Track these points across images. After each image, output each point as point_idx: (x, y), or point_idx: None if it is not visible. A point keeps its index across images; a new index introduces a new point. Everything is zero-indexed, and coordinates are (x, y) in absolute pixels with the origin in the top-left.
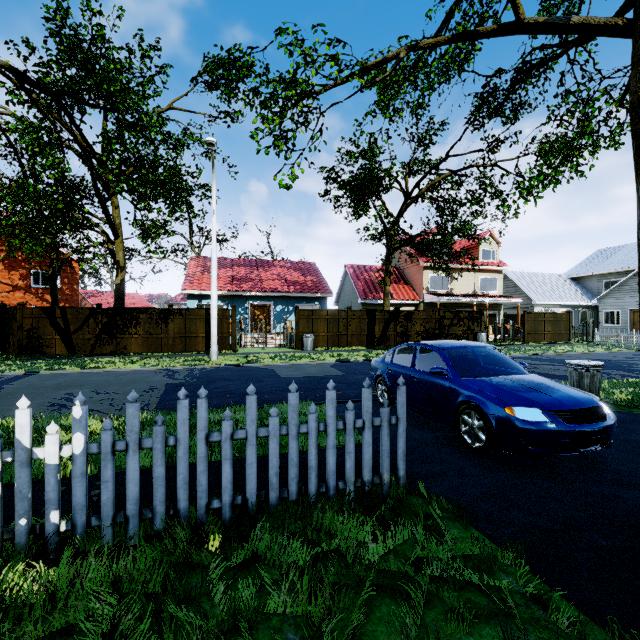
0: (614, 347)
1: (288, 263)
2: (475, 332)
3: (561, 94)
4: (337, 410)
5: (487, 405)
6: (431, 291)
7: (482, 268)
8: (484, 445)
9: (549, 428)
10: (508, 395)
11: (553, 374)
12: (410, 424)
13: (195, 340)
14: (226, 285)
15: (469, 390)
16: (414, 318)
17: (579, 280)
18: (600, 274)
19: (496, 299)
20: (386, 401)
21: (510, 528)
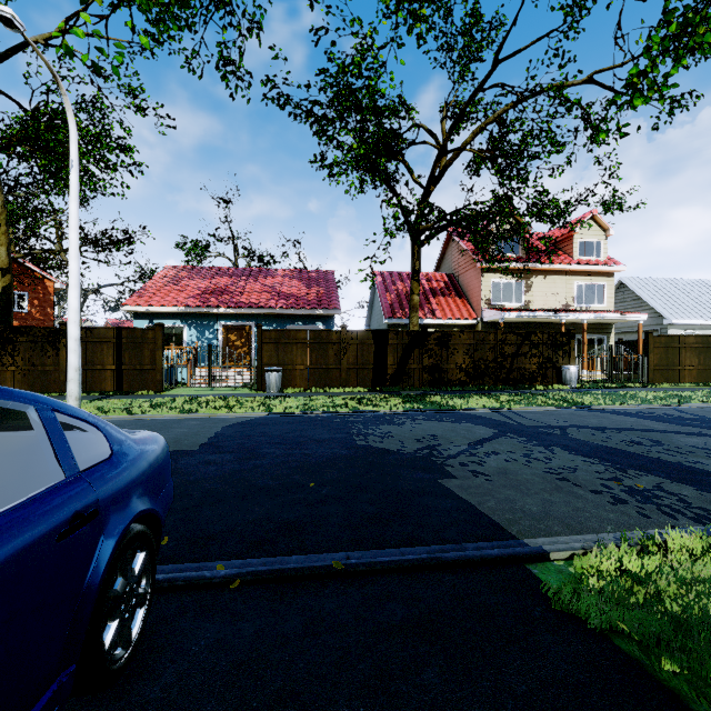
0: None
1: (294, 272)
2: (559, 366)
3: None
4: None
5: None
6: (495, 305)
7: (578, 269)
8: None
9: None
10: None
11: (702, 469)
12: None
13: (101, 375)
14: (187, 299)
15: None
16: (453, 343)
17: None
18: None
19: (600, 315)
20: None
21: None
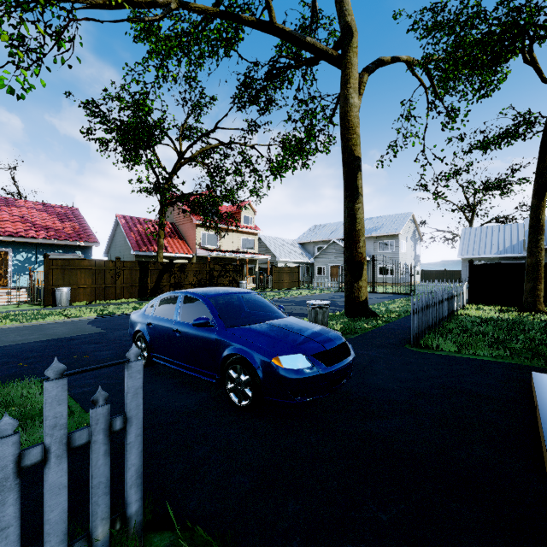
0: (323, 290)
1: (39, 205)
2: (238, 282)
3: (297, 101)
4: (74, 385)
5: (254, 357)
6: (203, 246)
7: (243, 230)
8: (251, 403)
9: (312, 374)
10: (274, 343)
11: (294, 312)
12: (171, 387)
13: None
14: None
15: (236, 341)
16: (187, 270)
17: (303, 245)
18: (315, 241)
19: (253, 255)
20: (102, 394)
21: (291, 545)
